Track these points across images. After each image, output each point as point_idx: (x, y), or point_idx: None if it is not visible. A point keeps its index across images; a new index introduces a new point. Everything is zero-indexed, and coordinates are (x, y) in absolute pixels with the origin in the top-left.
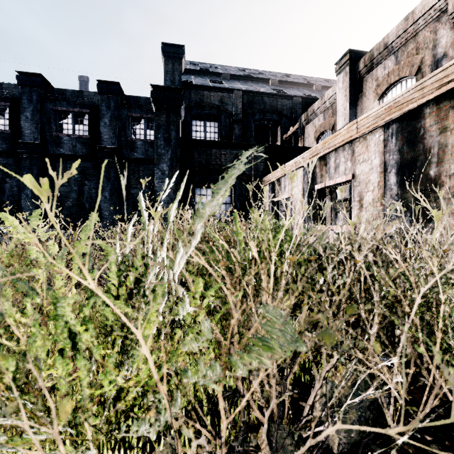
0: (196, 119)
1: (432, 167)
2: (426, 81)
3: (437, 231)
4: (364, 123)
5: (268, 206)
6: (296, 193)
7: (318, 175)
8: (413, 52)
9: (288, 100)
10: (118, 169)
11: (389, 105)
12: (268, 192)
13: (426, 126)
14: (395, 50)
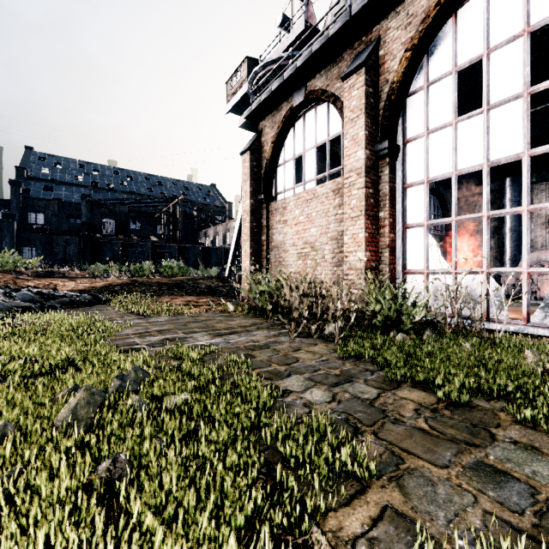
0: (31, 212)
1: None
2: None
3: None
4: None
5: None
6: None
7: None
8: None
9: None
10: None
11: None
12: None
13: None
14: None
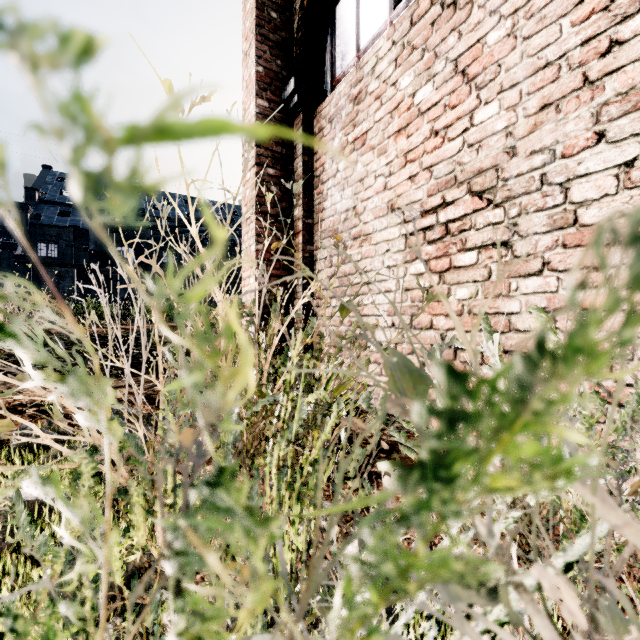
0: (41, 243)
1: None
2: None
3: None
4: None
5: None
6: None
7: None
8: None
9: None
10: None
11: None
12: None
13: None
14: None
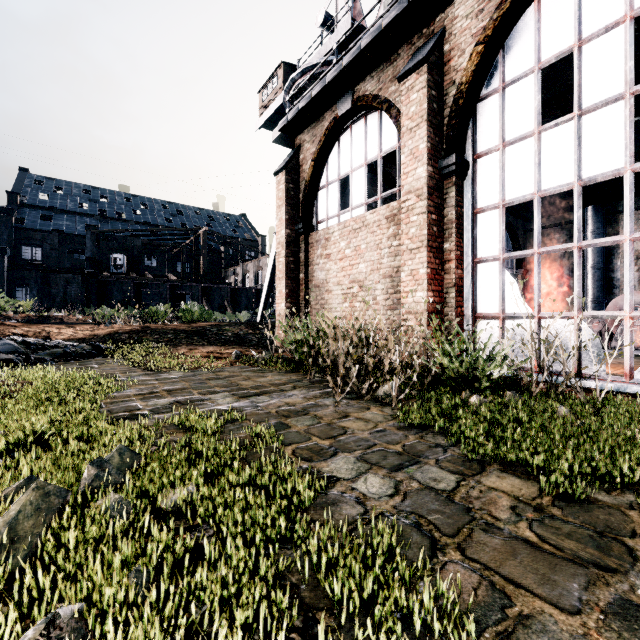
0: (26, 246)
1: None
2: None
3: None
4: None
5: None
6: None
7: None
8: None
9: None
10: None
11: None
12: None
13: None
14: None
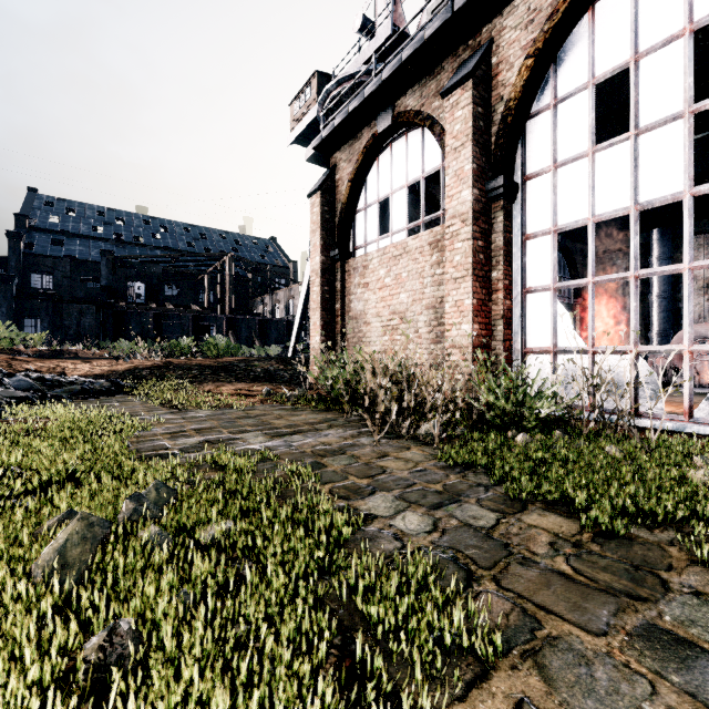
0: (35, 273)
1: None
2: None
3: None
4: None
5: None
6: None
7: None
8: None
9: None
10: None
11: None
12: None
13: None
14: None
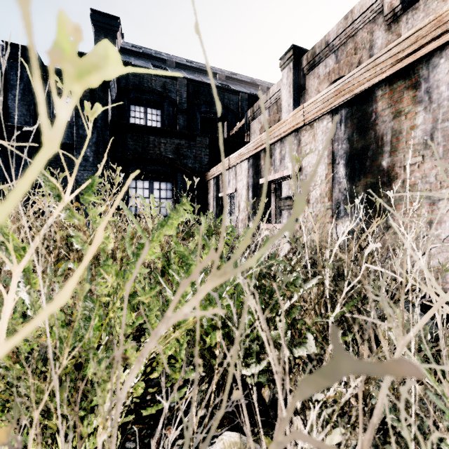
0: (135, 104)
1: (385, 157)
2: (379, 57)
3: (390, 230)
4: (312, 108)
5: (212, 202)
6: (241, 188)
7: (263, 168)
8: (352, 51)
9: (235, 95)
10: (34, 155)
11: (338, 87)
12: (212, 187)
13: (378, 110)
14: (335, 48)
